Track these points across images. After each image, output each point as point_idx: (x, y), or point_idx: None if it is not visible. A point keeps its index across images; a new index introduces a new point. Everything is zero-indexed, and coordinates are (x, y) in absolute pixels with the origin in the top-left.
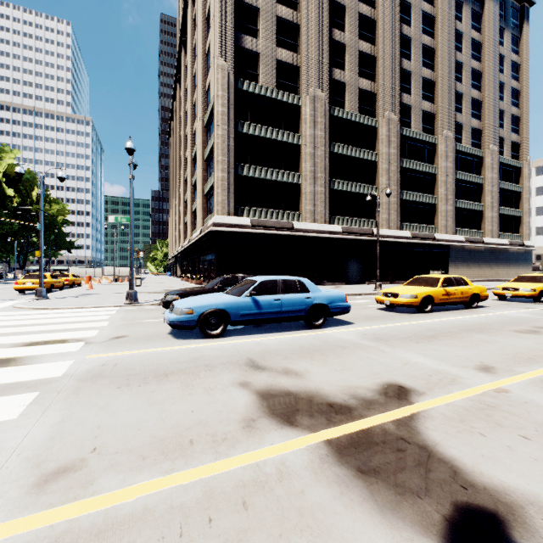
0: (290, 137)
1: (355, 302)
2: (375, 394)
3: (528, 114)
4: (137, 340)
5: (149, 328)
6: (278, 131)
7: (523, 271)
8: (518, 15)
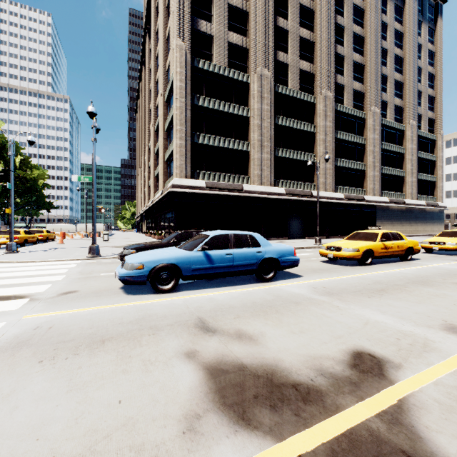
0: (240, 110)
1: (299, 255)
2: (344, 367)
3: (441, 94)
4: (85, 296)
5: (103, 282)
6: (230, 105)
7: (437, 227)
8: (433, 11)
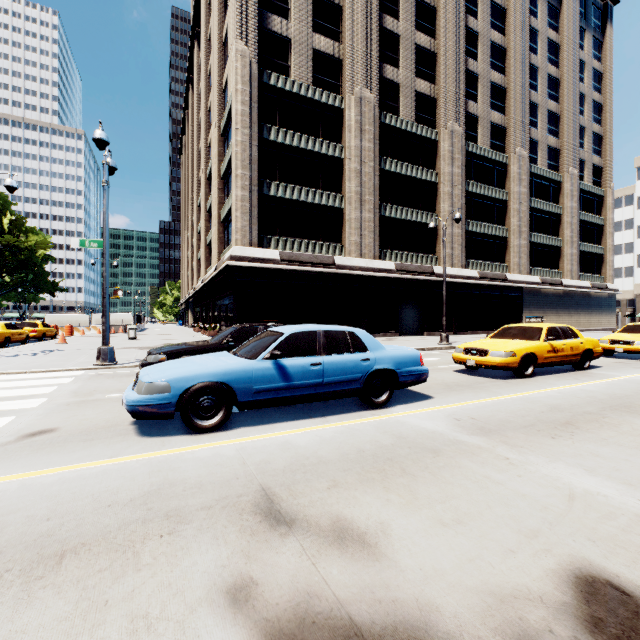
0: (330, 149)
1: None
2: (575, 628)
3: (611, 132)
4: (65, 440)
5: (105, 412)
6: (315, 140)
7: (606, 319)
8: (601, 15)
